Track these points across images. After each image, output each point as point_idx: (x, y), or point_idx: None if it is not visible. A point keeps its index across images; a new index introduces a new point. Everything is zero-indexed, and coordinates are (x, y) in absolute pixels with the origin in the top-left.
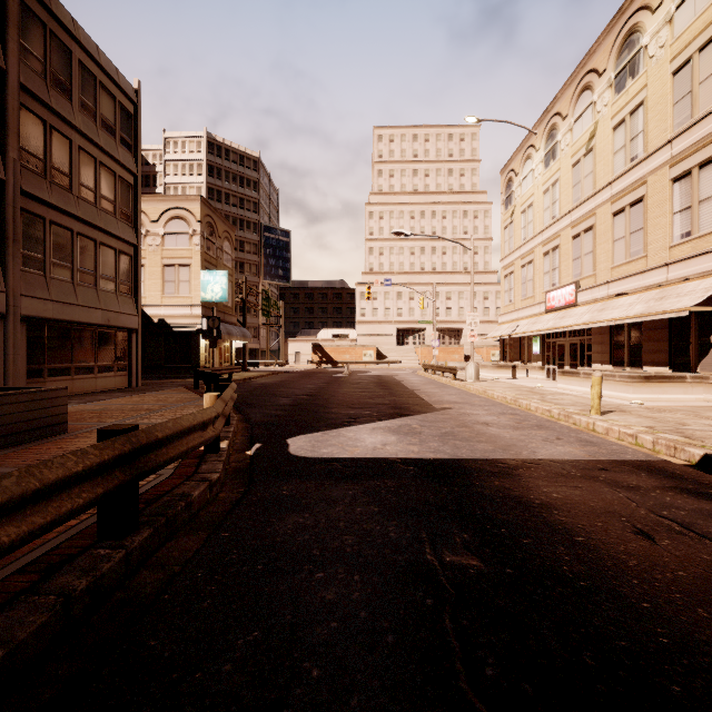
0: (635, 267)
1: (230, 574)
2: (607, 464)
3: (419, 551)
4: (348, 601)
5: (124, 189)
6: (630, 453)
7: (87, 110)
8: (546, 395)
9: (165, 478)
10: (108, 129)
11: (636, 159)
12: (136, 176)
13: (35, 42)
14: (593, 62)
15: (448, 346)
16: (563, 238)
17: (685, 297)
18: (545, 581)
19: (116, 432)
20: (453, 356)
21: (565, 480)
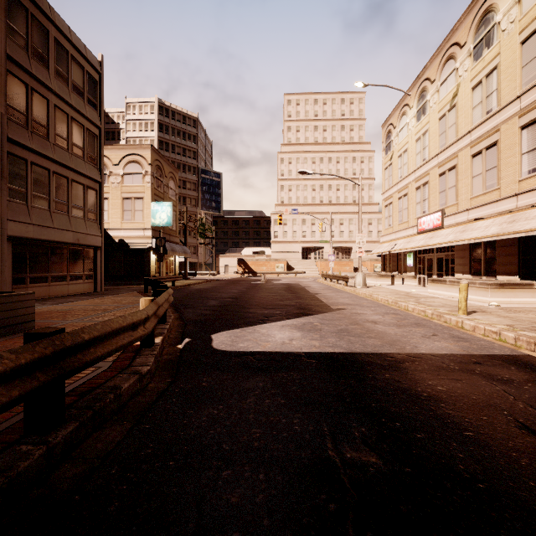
0: (490, 197)
1: (142, 471)
2: (480, 358)
3: (321, 446)
4: (252, 505)
5: (90, 139)
6: (497, 348)
7: (61, 77)
8: (420, 298)
9: (102, 371)
10: (78, 92)
11: (491, 112)
12: (100, 128)
13: (19, 23)
14: (456, 37)
15: (341, 260)
16: (431, 176)
17: (533, 220)
18: (444, 482)
19: (40, 335)
20: (345, 268)
21: (446, 373)
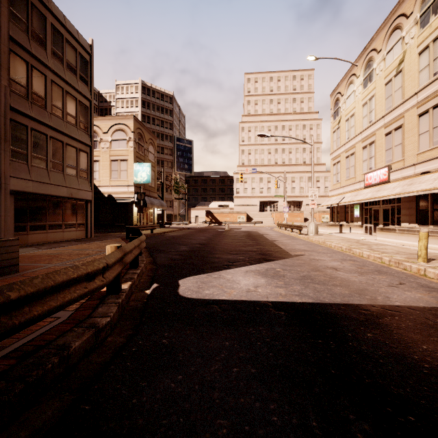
0: (437, 152)
1: None
2: None
3: None
4: None
5: (82, 109)
6: None
7: (57, 57)
8: (371, 245)
9: (58, 323)
10: (71, 70)
11: None
12: (90, 101)
13: (20, 10)
14: (402, 9)
15: (293, 212)
16: (378, 136)
17: None
18: None
19: None
20: (296, 218)
21: (437, 333)
